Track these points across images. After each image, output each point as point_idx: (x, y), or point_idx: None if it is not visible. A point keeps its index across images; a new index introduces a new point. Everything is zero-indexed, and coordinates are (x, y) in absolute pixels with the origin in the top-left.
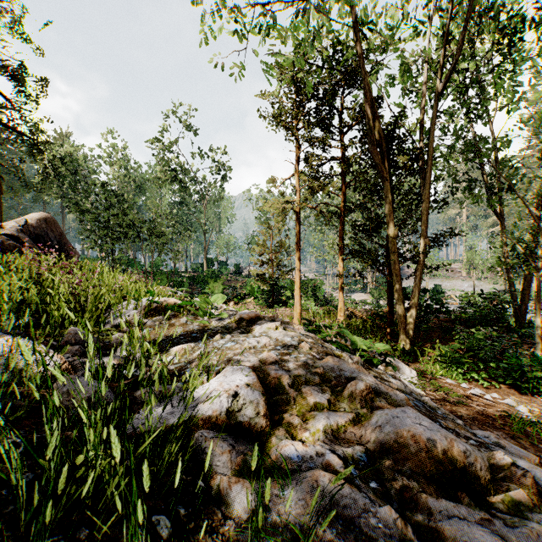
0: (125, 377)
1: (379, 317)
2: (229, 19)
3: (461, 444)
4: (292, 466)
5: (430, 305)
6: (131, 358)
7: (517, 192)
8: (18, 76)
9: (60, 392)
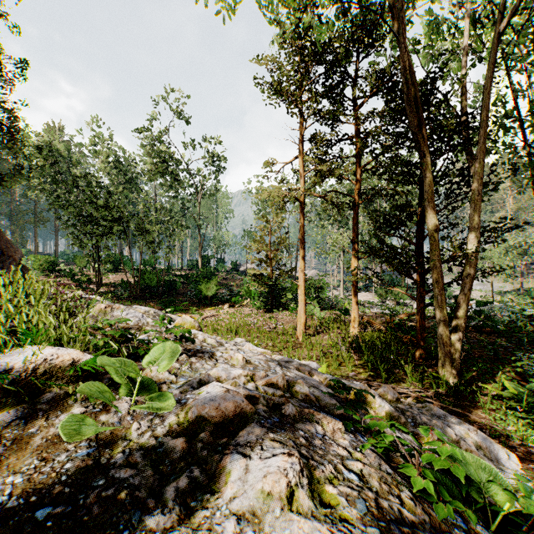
0: None
1: (401, 328)
2: None
3: None
4: None
5: (473, 318)
6: None
7: None
8: None
9: None
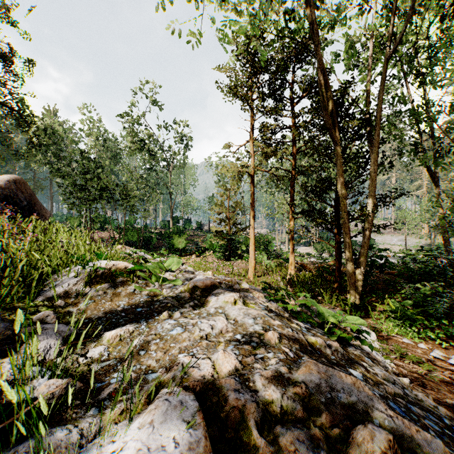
0: (7, 406)
1: (326, 270)
2: None
3: None
4: None
5: (375, 260)
6: None
7: None
8: (6, 57)
9: None
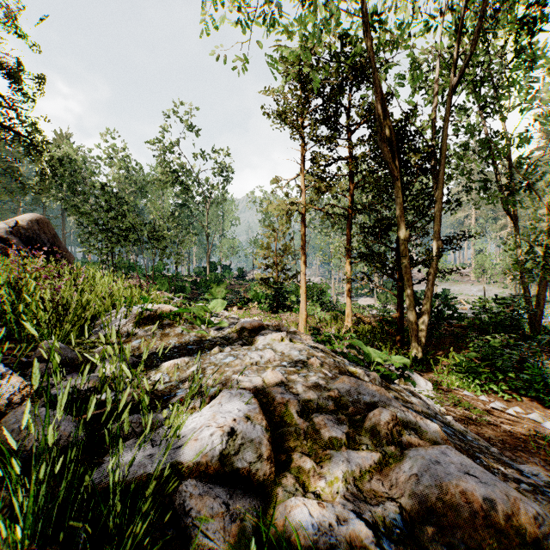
0: (102, 402)
1: (388, 323)
2: (231, 8)
3: (528, 505)
4: (305, 539)
5: (442, 311)
6: (107, 382)
7: (535, 192)
8: (14, 74)
9: (10, 429)
